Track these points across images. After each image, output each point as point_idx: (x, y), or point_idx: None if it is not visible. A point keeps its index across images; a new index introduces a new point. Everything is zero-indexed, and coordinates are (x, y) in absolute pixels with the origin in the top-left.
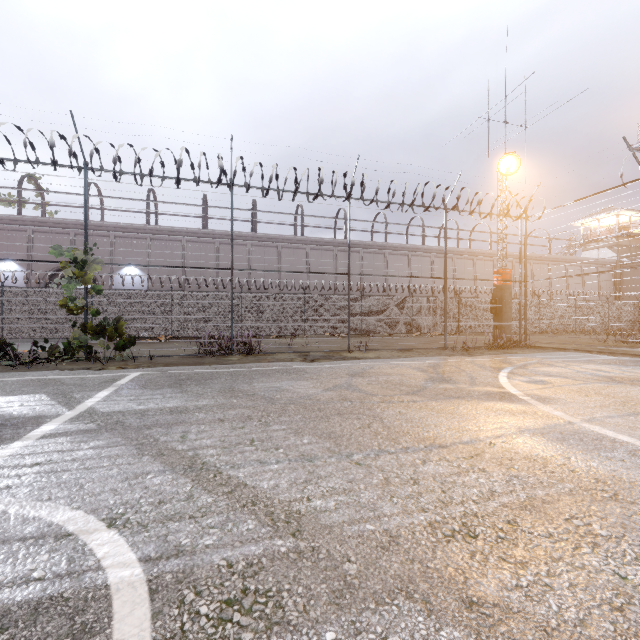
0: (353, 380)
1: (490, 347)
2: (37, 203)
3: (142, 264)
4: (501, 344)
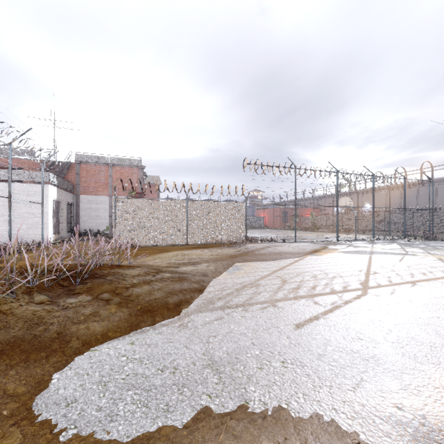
0: (315, 233)
1: (400, 235)
2: (348, 185)
3: (371, 203)
4: (409, 235)
